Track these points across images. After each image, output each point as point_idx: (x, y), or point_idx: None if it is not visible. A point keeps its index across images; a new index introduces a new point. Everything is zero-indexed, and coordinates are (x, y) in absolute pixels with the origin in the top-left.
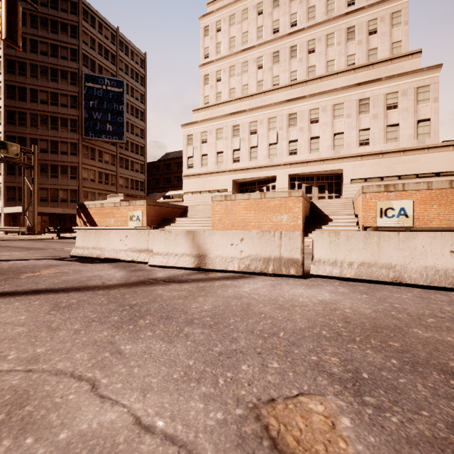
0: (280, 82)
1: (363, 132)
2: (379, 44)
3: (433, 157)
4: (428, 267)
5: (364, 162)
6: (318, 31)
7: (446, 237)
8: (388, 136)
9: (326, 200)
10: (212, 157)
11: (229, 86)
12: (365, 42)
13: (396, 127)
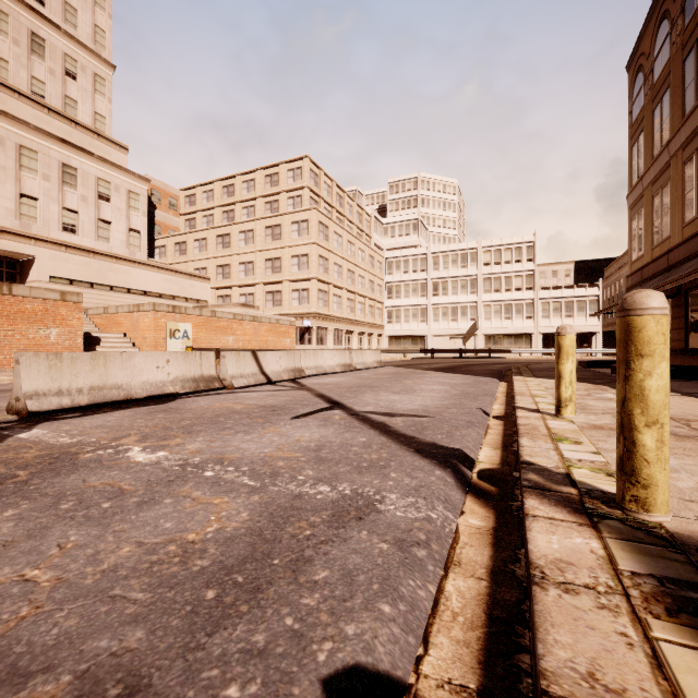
0: None
1: (68, 212)
2: (80, 99)
3: (143, 274)
4: (328, 365)
5: (70, 256)
6: None
7: (330, 353)
8: (100, 233)
9: None
10: None
11: None
12: (61, 79)
13: (109, 225)
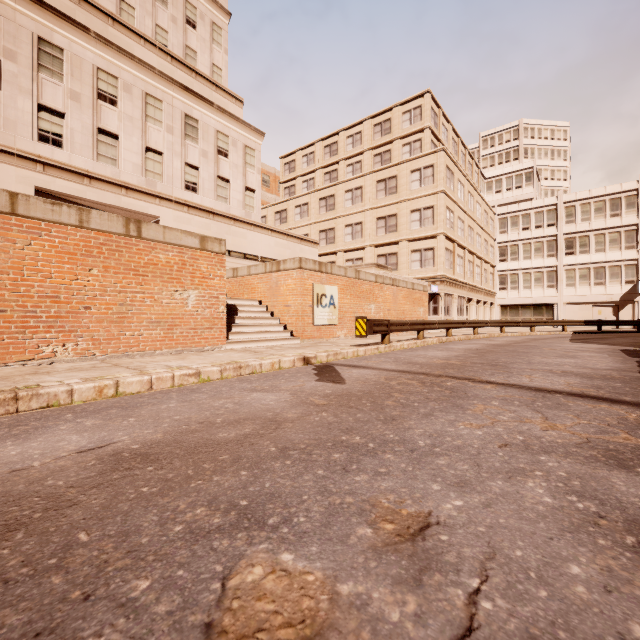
0: None
1: (190, 169)
2: (199, 49)
3: (258, 237)
4: None
5: (192, 217)
6: None
7: None
8: (219, 191)
9: None
10: None
11: None
12: (182, 28)
13: (227, 184)
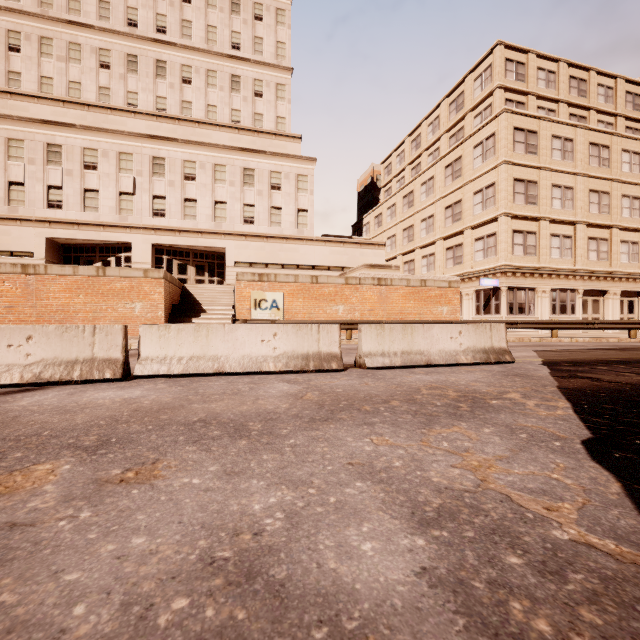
0: (140, 104)
1: (248, 207)
2: (265, 111)
3: (310, 249)
4: (246, 355)
5: (249, 243)
6: (196, 58)
7: (259, 329)
8: (273, 219)
9: (203, 285)
10: None
11: (39, 69)
12: (251, 102)
13: (280, 211)
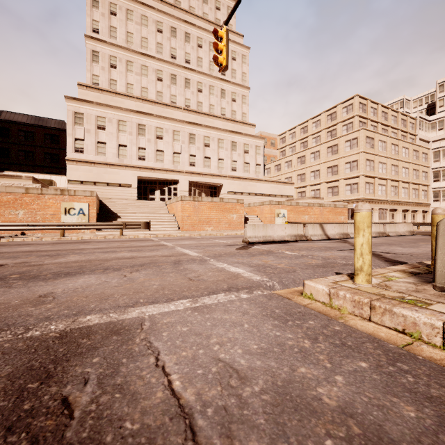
0: (177, 102)
1: (233, 162)
2: (237, 109)
3: (262, 185)
4: None
5: (234, 181)
6: (204, 79)
7: None
8: (244, 169)
9: None
10: (113, 148)
11: (126, 79)
12: (230, 104)
13: (248, 164)
